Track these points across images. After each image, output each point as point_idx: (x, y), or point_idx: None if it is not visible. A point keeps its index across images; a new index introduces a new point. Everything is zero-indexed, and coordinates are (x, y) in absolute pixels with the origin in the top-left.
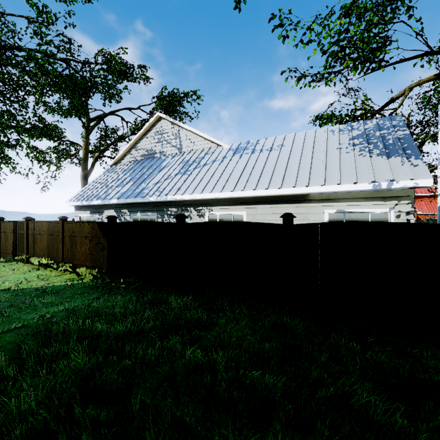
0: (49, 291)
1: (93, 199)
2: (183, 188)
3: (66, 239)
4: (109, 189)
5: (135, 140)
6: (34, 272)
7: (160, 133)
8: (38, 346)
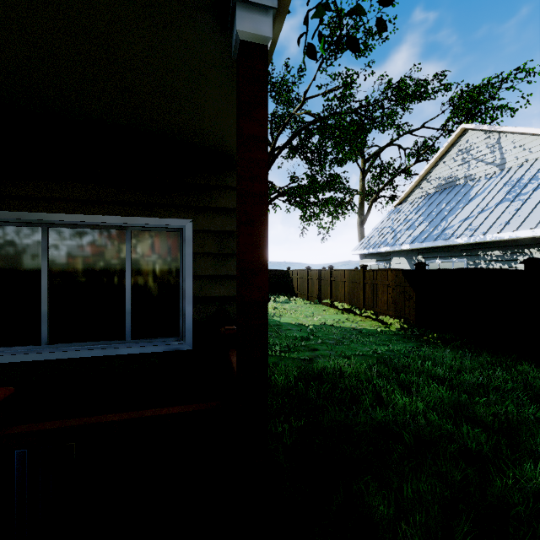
0: (364, 333)
1: (380, 245)
2: (514, 221)
3: (366, 287)
4: (397, 233)
5: (427, 170)
6: (341, 315)
7: (465, 150)
8: (389, 372)
